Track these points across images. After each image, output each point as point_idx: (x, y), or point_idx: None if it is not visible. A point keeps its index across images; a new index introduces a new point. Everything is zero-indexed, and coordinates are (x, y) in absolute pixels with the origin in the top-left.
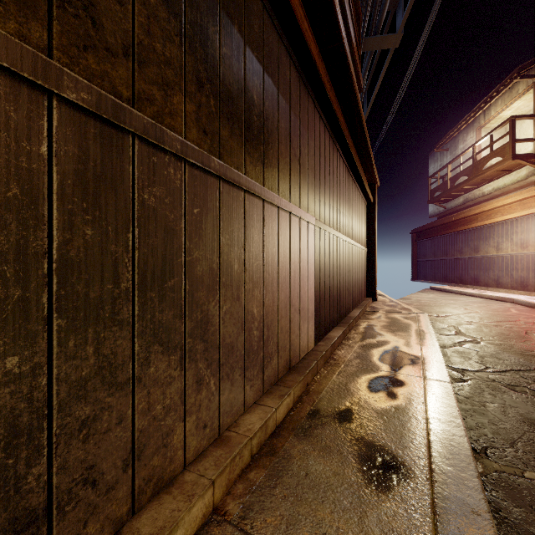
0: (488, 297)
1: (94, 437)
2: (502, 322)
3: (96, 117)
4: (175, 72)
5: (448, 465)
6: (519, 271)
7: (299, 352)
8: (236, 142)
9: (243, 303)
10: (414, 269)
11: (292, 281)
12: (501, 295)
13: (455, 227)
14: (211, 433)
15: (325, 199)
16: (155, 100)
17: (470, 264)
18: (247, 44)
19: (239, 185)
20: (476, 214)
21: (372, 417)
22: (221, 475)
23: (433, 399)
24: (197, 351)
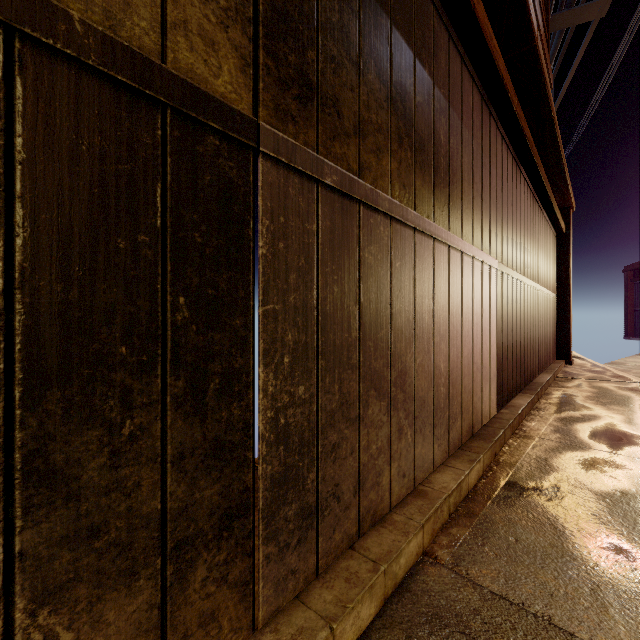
0: None
1: (338, 461)
2: None
3: (339, 193)
4: (384, 135)
5: None
6: None
7: (481, 417)
8: (427, 189)
9: (432, 356)
10: (628, 322)
11: (475, 335)
12: None
13: None
14: (408, 484)
15: (507, 236)
16: (372, 167)
17: None
18: (435, 84)
19: (429, 233)
20: None
21: (589, 498)
22: (428, 522)
23: None
24: (398, 400)
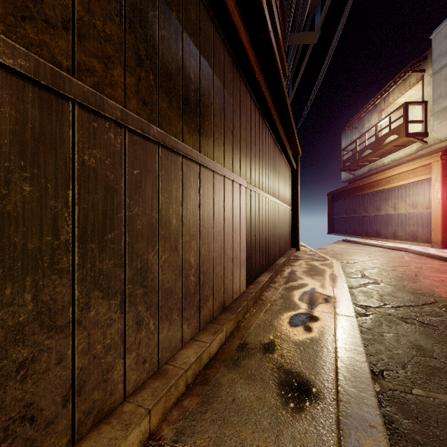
0: (387, 247)
1: (33, 377)
2: (398, 267)
3: (34, 83)
4: (116, 48)
5: (351, 386)
6: (411, 226)
7: (232, 294)
8: (175, 113)
9: (181, 253)
10: (329, 225)
11: (226, 234)
12: (397, 245)
13: (362, 191)
14: (151, 367)
15: (255, 165)
16: (96, 71)
17: (373, 221)
18: (184, 29)
19: (177, 150)
20: (378, 180)
21: (291, 348)
22: (158, 404)
23: (341, 331)
24: (137, 295)
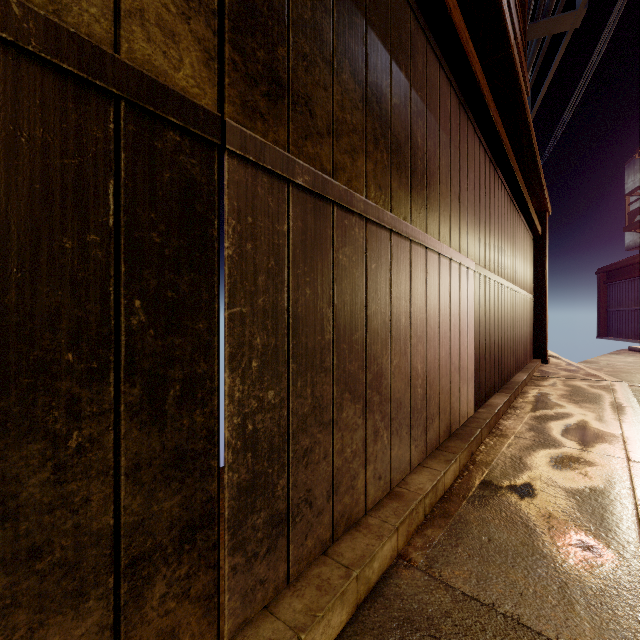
0: None
1: (311, 466)
2: None
3: (312, 193)
4: (359, 136)
5: None
6: None
7: (459, 417)
8: (404, 191)
9: (409, 358)
10: (601, 322)
11: (452, 336)
12: None
13: None
14: (384, 486)
15: (485, 238)
16: (346, 167)
17: None
18: (412, 87)
19: (406, 235)
20: None
21: (560, 495)
22: (403, 524)
23: None
24: (374, 403)
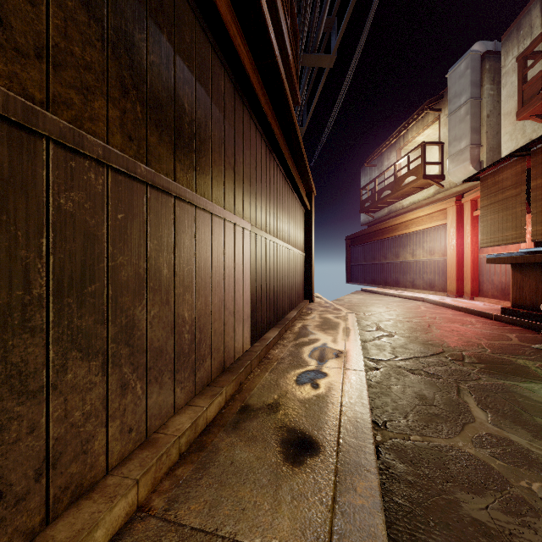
0: (405, 297)
1: (1, 448)
2: (413, 318)
3: (3, 119)
4: (97, 77)
5: (352, 437)
6: (428, 274)
7: (234, 353)
8: (166, 149)
9: (173, 307)
10: (348, 273)
11: (227, 285)
12: (415, 295)
13: (381, 235)
14: (138, 437)
15: (261, 206)
16: (74, 104)
17: (392, 268)
18: (177, 53)
19: (169, 191)
20: (397, 224)
21: (296, 406)
22: (147, 474)
23: (348, 385)
24: (122, 356)
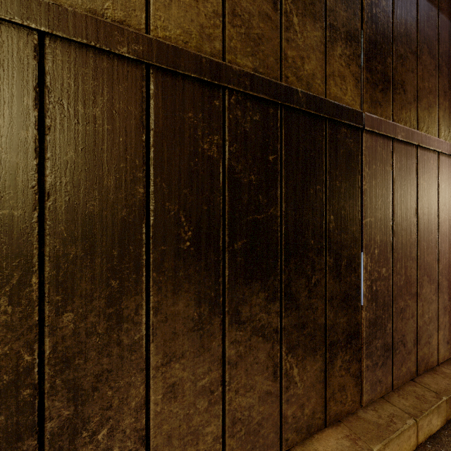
0: None
1: (404, 320)
2: None
3: (404, 143)
4: (433, 95)
5: None
6: None
7: None
8: None
9: None
10: None
11: None
12: None
13: None
14: (450, 350)
15: None
16: (425, 120)
17: None
18: None
19: None
20: None
21: None
22: None
23: None
24: (443, 286)
